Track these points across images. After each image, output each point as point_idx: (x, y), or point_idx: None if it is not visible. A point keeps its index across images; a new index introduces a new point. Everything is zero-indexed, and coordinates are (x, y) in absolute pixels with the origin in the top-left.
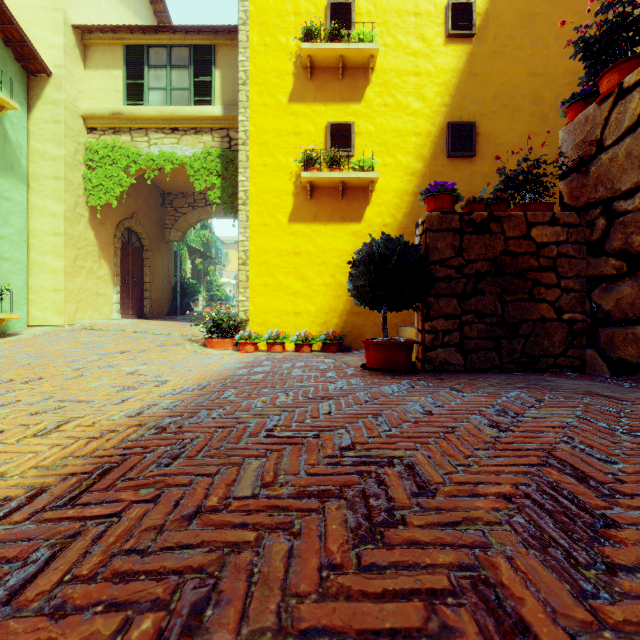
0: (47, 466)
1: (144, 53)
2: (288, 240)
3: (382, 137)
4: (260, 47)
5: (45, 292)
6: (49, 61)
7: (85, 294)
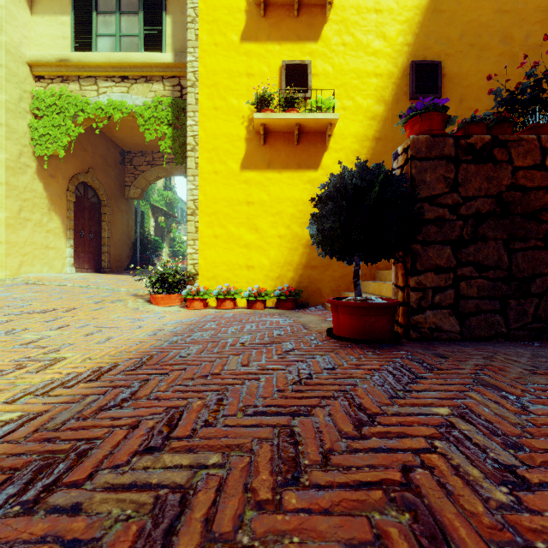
0: None
1: None
2: (240, 188)
3: (340, 78)
4: None
5: None
6: None
7: (32, 247)
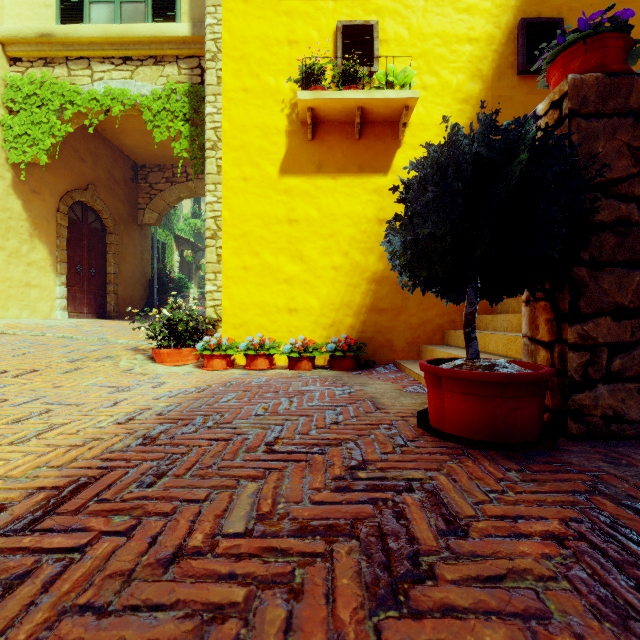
0: None
1: None
2: (279, 201)
3: (419, 46)
4: None
5: None
6: None
7: (5, 284)
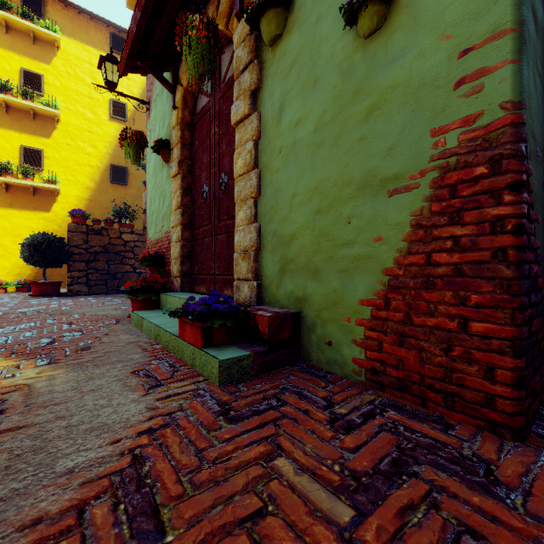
0: None
1: None
2: None
3: (66, 163)
4: None
5: None
6: None
7: None
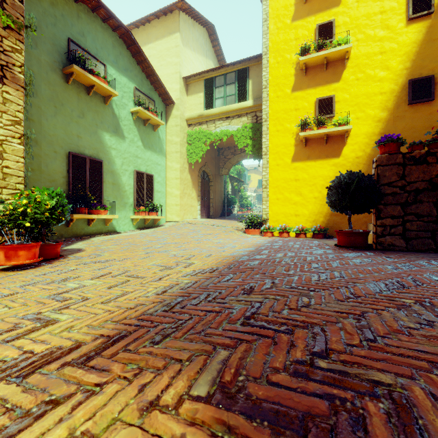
0: (216, 263)
1: (213, 81)
2: (291, 172)
3: (355, 100)
4: (274, 65)
5: (172, 206)
6: (174, 98)
7: (187, 206)
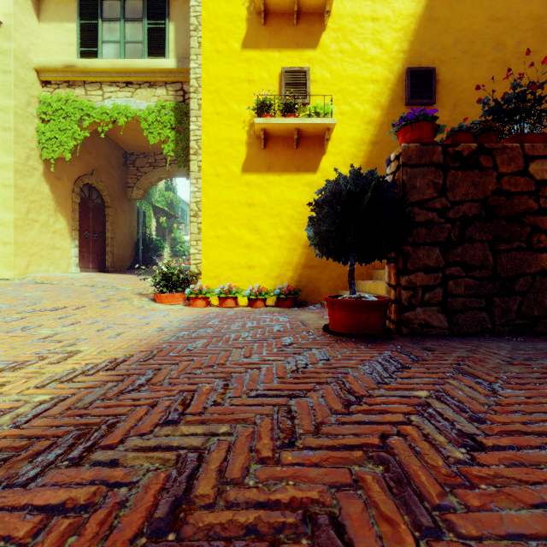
0: None
1: (98, 6)
2: (241, 191)
3: (338, 84)
4: None
5: None
6: None
7: (39, 247)
